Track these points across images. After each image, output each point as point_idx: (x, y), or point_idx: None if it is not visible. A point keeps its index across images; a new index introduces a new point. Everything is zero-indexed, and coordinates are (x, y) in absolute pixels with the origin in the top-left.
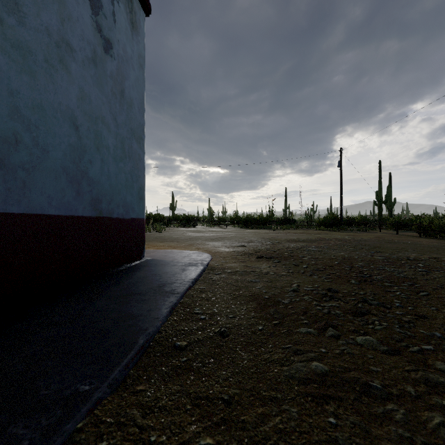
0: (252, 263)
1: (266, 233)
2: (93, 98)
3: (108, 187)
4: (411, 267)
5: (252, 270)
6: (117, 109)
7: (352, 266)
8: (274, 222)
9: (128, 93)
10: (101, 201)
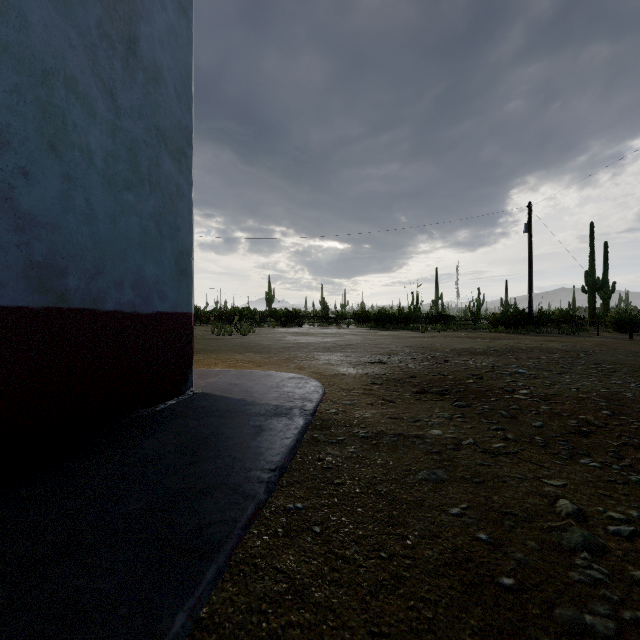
0: (410, 408)
1: (413, 338)
2: (35, 21)
3: (89, 241)
4: None
5: (416, 434)
6: (115, 74)
7: None
8: (420, 320)
9: (150, 51)
10: (65, 273)
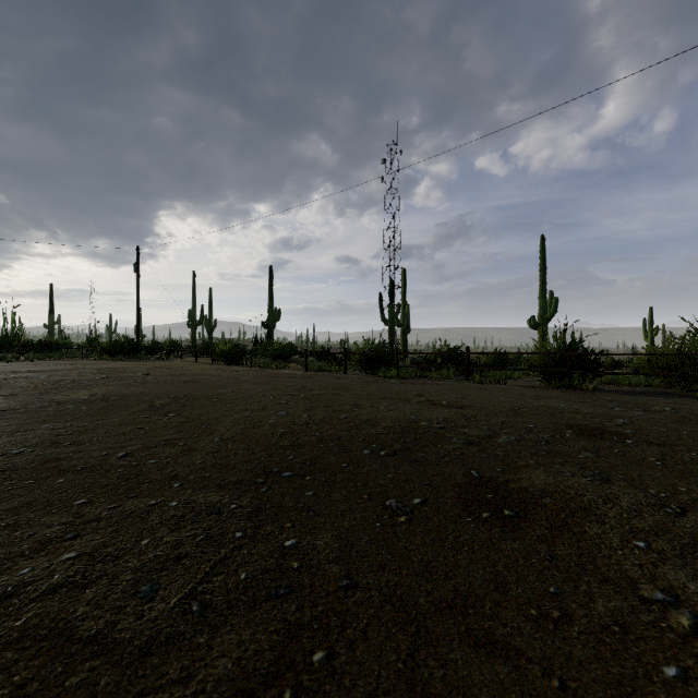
0: None
1: None
2: None
3: None
4: (110, 380)
5: None
6: None
7: (58, 383)
8: (18, 349)
9: None
10: None
